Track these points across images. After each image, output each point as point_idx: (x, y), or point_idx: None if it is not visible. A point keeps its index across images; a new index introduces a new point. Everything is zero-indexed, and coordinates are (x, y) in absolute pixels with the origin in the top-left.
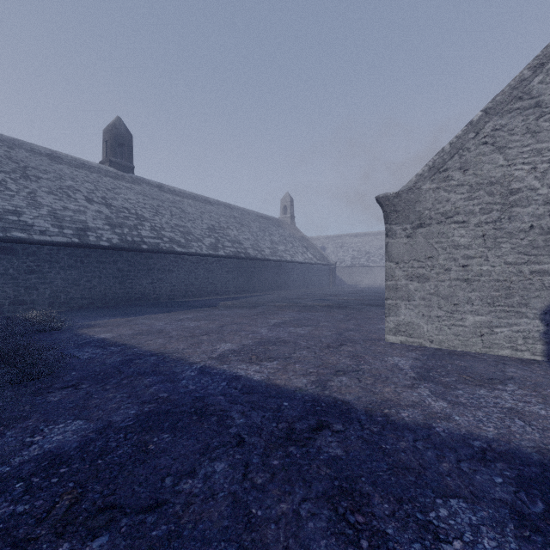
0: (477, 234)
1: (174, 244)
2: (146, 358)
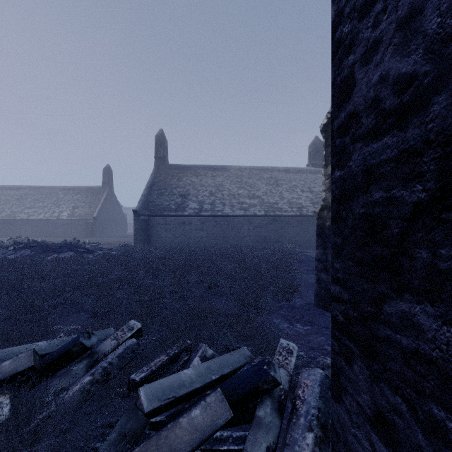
0: None
1: None
2: None
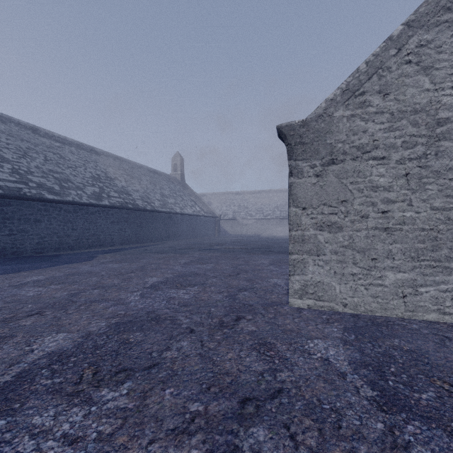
0: (399, 172)
1: (44, 190)
2: None
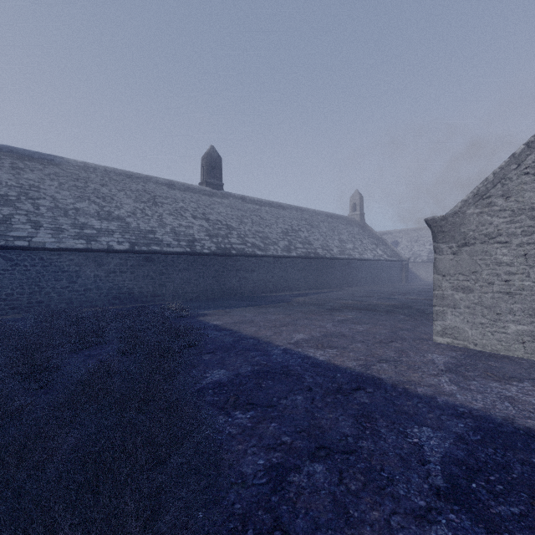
0: (519, 253)
1: (255, 248)
2: (247, 340)
